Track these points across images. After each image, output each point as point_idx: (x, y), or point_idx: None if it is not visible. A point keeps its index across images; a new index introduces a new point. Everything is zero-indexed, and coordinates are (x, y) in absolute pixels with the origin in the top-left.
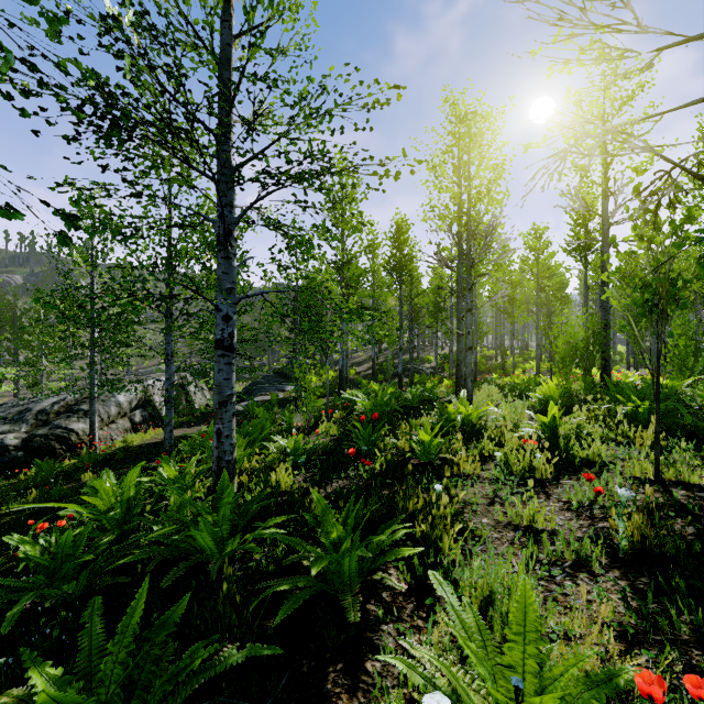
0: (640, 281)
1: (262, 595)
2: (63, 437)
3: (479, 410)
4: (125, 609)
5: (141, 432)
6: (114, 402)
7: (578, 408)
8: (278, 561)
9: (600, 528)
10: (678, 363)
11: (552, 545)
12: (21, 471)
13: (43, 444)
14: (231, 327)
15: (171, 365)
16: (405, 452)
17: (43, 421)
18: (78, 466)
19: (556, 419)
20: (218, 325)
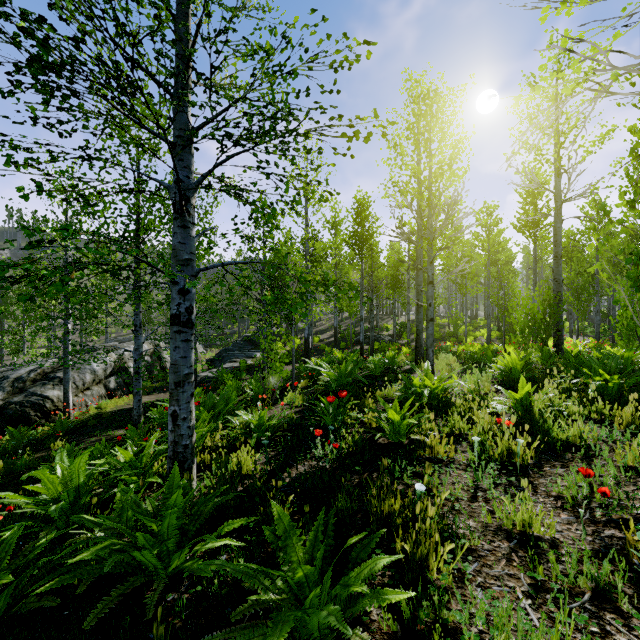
0: (634, 252)
1: None
2: (38, 404)
3: (444, 383)
4: None
5: (115, 398)
6: (89, 369)
7: (539, 379)
8: (233, 583)
9: (607, 537)
10: (626, 333)
11: (558, 562)
12: None
13: (18, 411)
14: (188, 301)
15: (139, 336)
16: (373, 431)
17: (19, 389)
18: (51, 433)
19: (530, 397)
20: (174, 298)
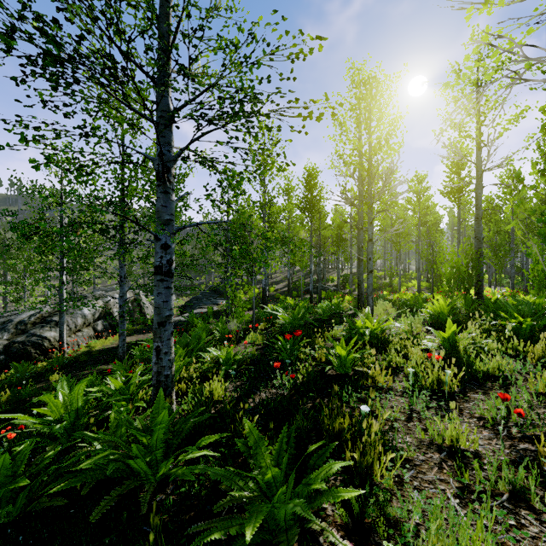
0: (544, 212)
1: (191, 545)
2: (37, 343)
3: (383, 325)
4: (56, 540)
5: (102, 339)
6: (80, 314)
7: (463, 322)
8: (210, 486)
9: (522, 450)
10: (537, 283)
11: (481, 470)
12: (2, 371)
13: (21, 349)
14: (169, 254)
15: (123, 286)
16: (323, 364)
17: (22, 330)
18: (49, 368)
19: (455, 335)
20: (157, 252)
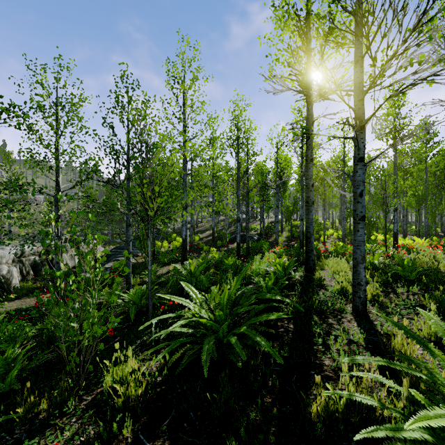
0: None
1: None
2: None
3: None
4: None
5: None
6: None
7: None
8: None
9: None
10: None
11: None
12: None
13: None
14: None
15: None
16: None
17: None
18: None
19: None
20: None
